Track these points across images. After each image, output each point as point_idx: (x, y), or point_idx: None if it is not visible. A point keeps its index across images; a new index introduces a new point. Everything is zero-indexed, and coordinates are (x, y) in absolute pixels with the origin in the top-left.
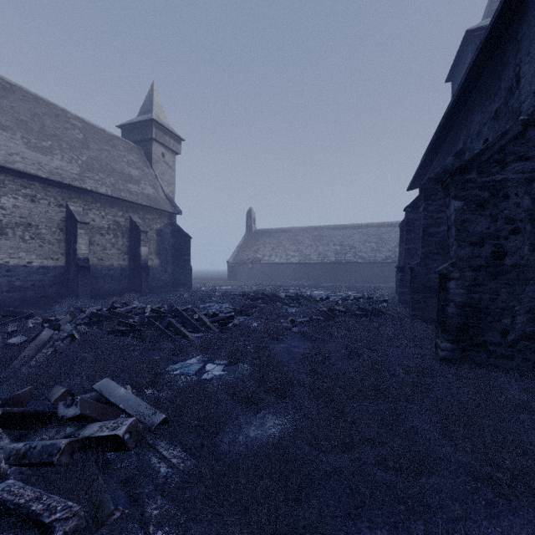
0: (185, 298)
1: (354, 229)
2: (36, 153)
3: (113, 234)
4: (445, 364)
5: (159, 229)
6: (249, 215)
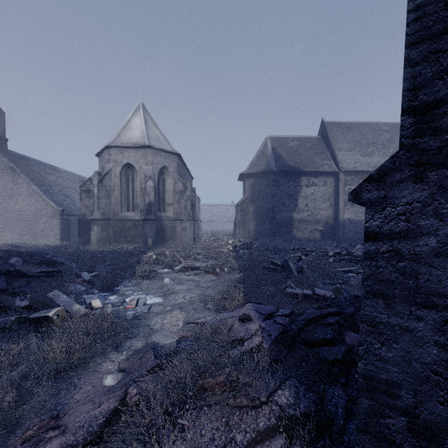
0: None
1: None
2: (365, 158)
3: None
4: None
5: None
6: None
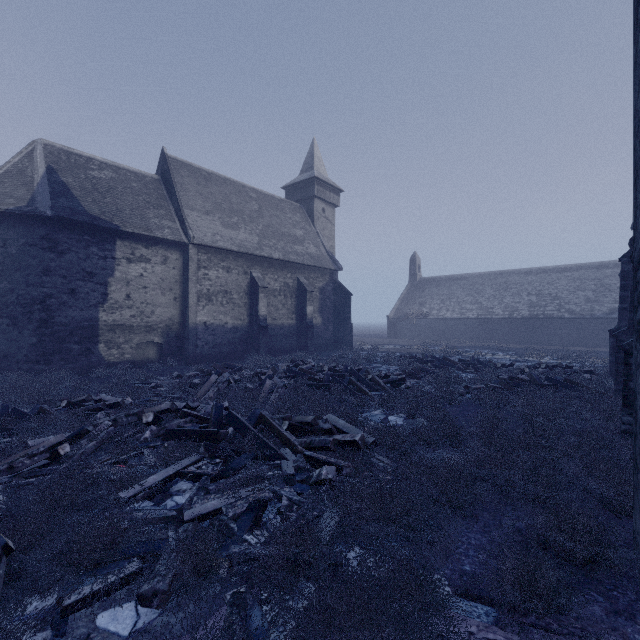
0: (352, 358)
1: (558, 273)
2: (228, 230)
3: (283, 295)
4: (627, 438)
5: (321, 287)
6: (413, 261)
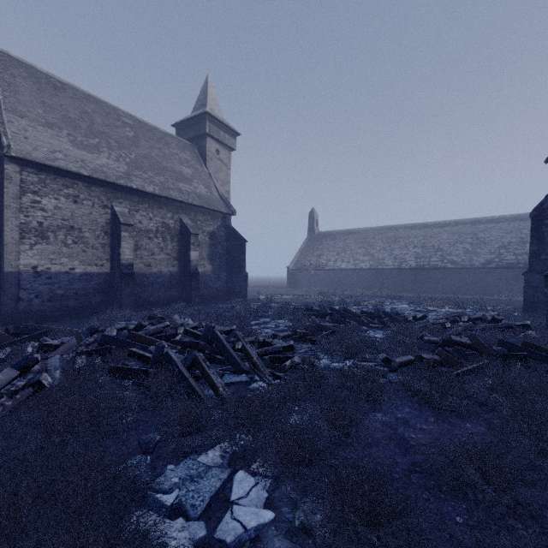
0: (235, 312)
1: (439, 227)
2: (81, 151)
3: (161, 237)
4: None
5: (211, 232)
6: (311, 216)
